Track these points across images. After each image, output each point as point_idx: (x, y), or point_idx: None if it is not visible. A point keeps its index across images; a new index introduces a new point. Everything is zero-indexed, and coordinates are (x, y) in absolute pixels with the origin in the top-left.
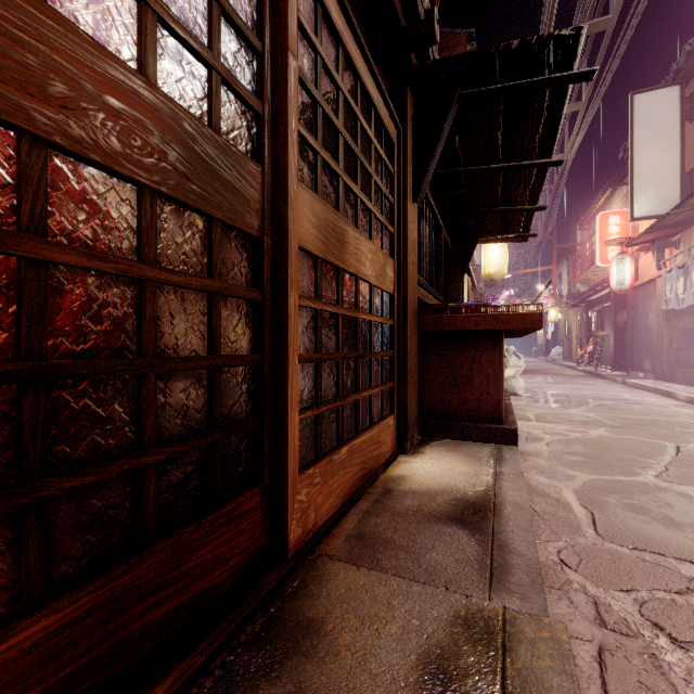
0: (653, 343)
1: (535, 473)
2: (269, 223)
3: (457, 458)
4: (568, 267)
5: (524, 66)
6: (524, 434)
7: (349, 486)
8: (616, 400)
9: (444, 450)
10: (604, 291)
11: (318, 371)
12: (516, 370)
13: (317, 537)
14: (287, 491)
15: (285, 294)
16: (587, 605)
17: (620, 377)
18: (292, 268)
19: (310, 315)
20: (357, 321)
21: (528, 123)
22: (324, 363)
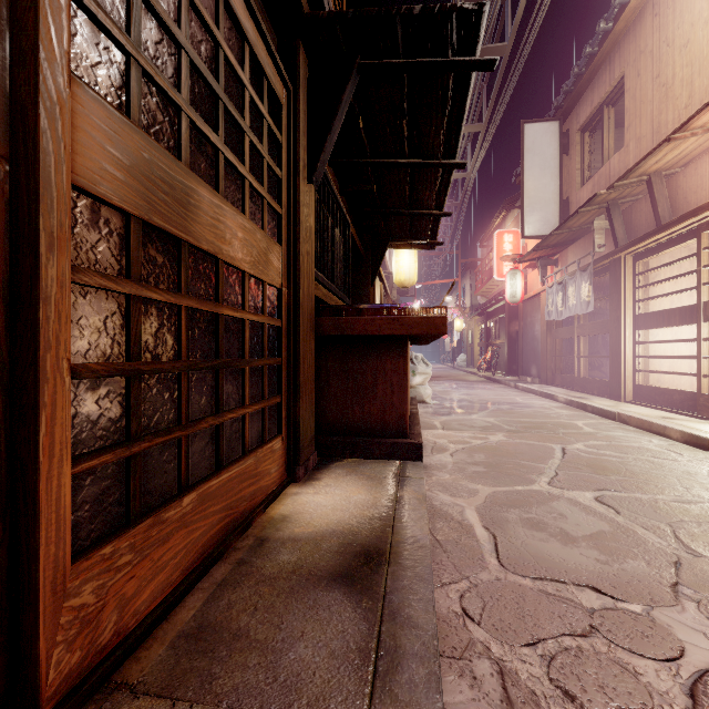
0: (538, 350)
1: (439, 490)
2: (5, 135)
3: (356, 482)
4: (471, 280)
5: (427, 41)
6: (430, 444)
7: (200, 547)
8: (511, 404)
9: (343, 473)
10: (500, 303)
11: (131, 389)
12: (424, 377)
13: (117, 653)
14: (39, 602)
15: (35, 260)
16: (492, 679)
17: (513, 382)
18: (52, 217)
19: (115, 302)
20: (218, 318)
21: (433, 114)
22: (150, 377)
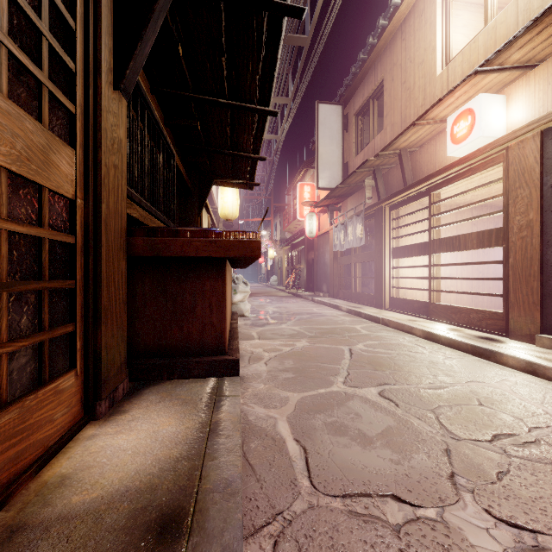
0: (328, 273)
1: (254, 403)
2: None
3: (168, 410)
4: (280, 220)
5: None
6: (248, 354)
7: None
8: (310, 314)
9: (156, 400)
10: (301, 237)
11: None
12: (244, 295)
13: None
14: None
15: None
16: None
17: (311, 297)
18: None
19: None
20: None
21: (249, 56)
22: None
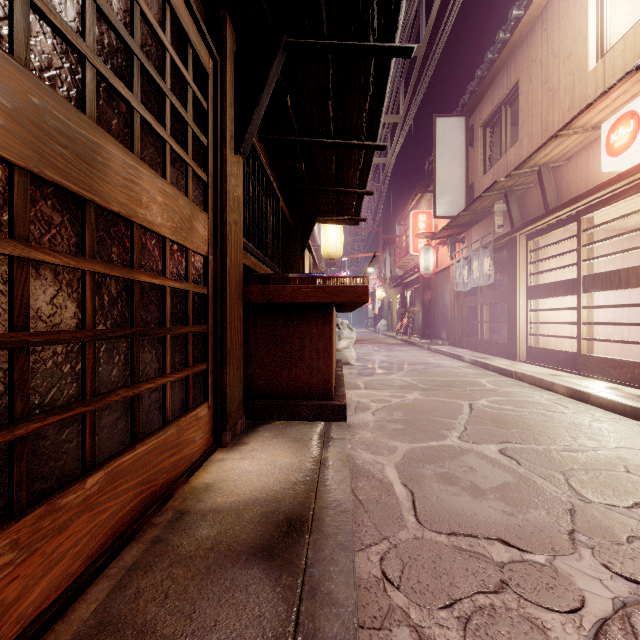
0: (448, 317)
1: (361, 449)
2: None
3: (282, 445)
4: (390, 255)
5: (350, 24)
6: (354, 404)
7: (109, 529)
8: (425, 364)
9: (270, 436)
10: (415, 275)
11: (14, 364)
12: (349, 341)
13: None
14: None
15: None
16: None
17: (427, 345)
18: None
19: None
20: (133, 284)
21: (356, 97)
22: (43, 349)
